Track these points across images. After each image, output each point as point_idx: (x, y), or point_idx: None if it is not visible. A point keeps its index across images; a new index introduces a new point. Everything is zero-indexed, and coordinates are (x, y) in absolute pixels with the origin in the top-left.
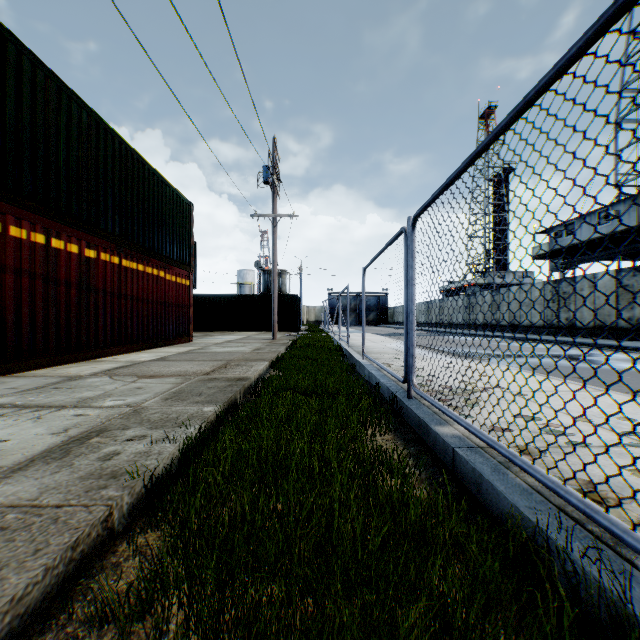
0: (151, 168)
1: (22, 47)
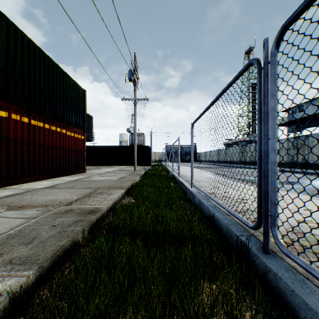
0: (55, 64)
1: None
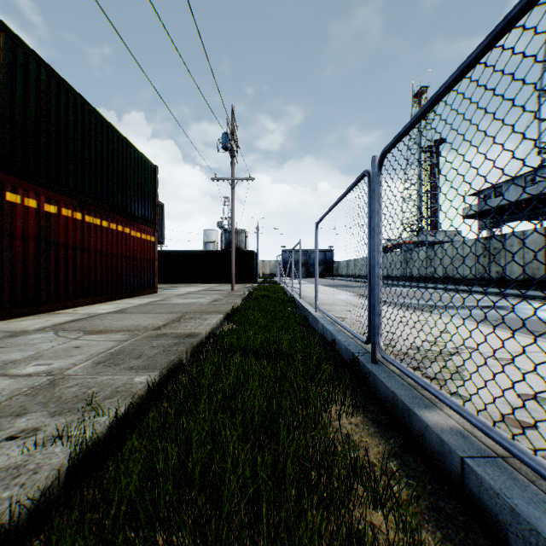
0: (115, 131)
1: None
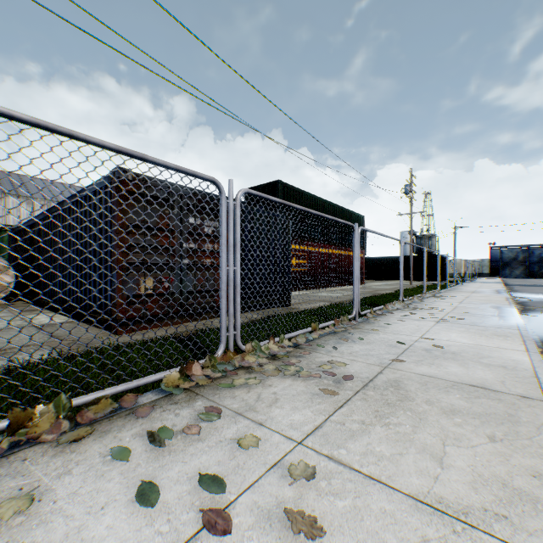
0: (347, 210)
1: (317, 198)
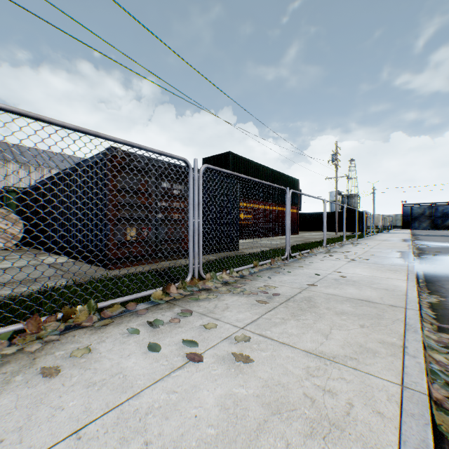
0: (285, 175)
1: (261, 165)
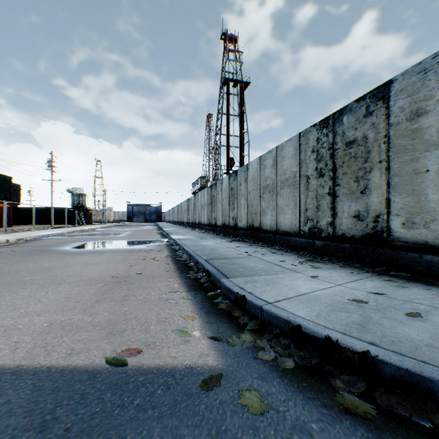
0: None
1: None
